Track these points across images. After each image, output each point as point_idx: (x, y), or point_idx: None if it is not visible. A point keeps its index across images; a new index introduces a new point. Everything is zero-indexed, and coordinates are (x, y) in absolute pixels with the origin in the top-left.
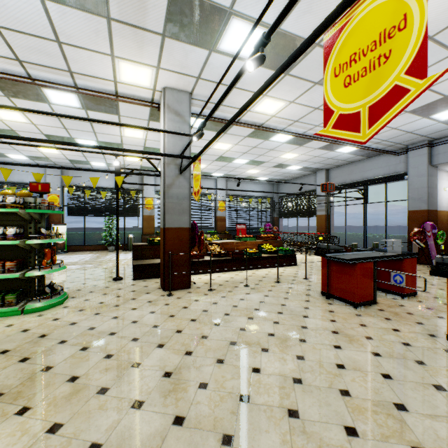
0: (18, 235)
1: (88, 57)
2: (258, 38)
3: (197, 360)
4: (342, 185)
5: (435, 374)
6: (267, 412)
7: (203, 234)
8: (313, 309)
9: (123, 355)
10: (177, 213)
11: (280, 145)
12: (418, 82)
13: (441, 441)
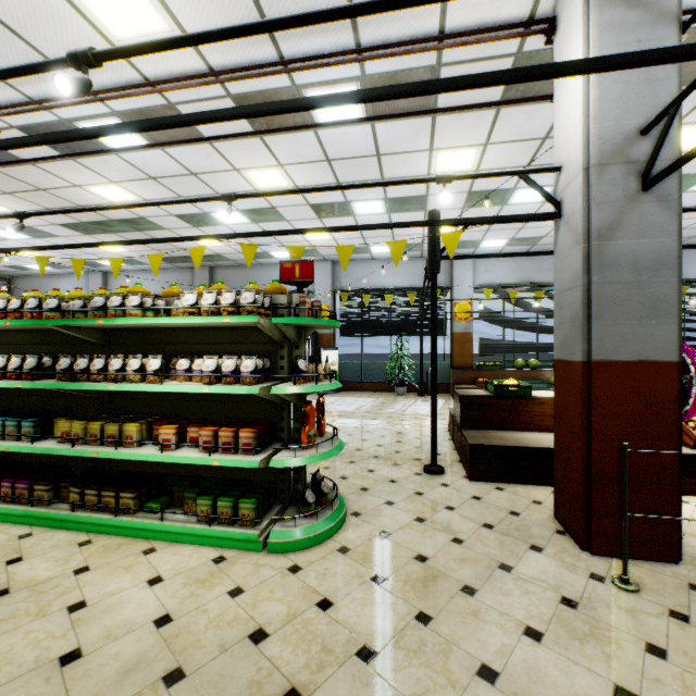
0: (260, 373)
1: None
2: None
3: None
4: None
5: None
6: None
7: None
8: None
9: None
10: (631, 317)
11: None
12: None
13: None
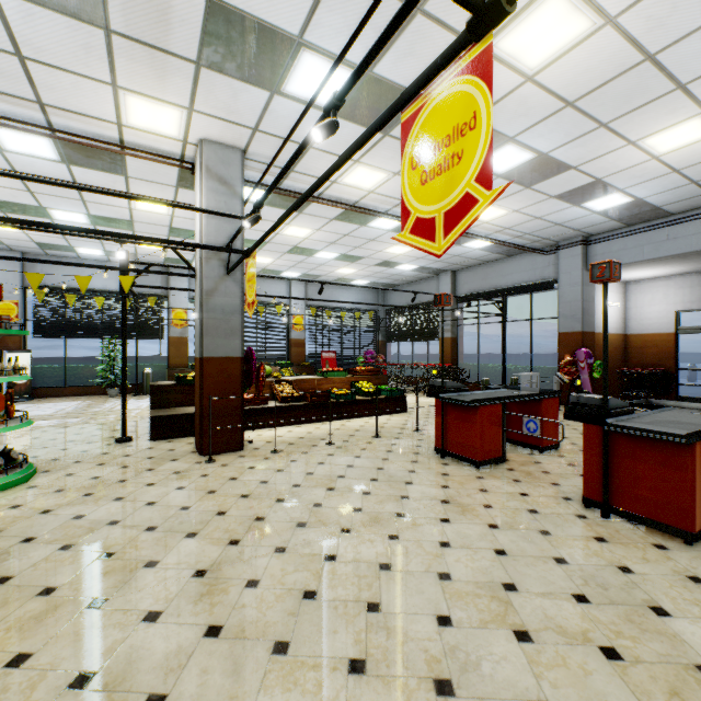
0: None
1: (72, 83)
2: (343, 81)
3: (246, 551)
4: (474, 295)
5: (560, 545)
6: (339, 609)
7: (263, 366)
8: (421, 472)
9: (131, 553)
10: (222, 335)
11: (384, 233)
12: (486, 193)
13: (548, 620)
